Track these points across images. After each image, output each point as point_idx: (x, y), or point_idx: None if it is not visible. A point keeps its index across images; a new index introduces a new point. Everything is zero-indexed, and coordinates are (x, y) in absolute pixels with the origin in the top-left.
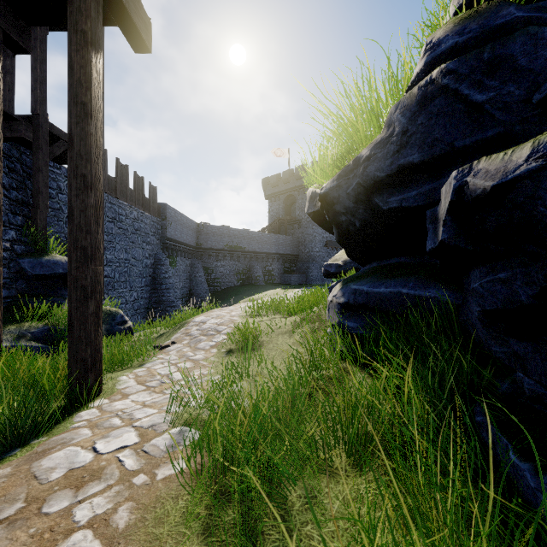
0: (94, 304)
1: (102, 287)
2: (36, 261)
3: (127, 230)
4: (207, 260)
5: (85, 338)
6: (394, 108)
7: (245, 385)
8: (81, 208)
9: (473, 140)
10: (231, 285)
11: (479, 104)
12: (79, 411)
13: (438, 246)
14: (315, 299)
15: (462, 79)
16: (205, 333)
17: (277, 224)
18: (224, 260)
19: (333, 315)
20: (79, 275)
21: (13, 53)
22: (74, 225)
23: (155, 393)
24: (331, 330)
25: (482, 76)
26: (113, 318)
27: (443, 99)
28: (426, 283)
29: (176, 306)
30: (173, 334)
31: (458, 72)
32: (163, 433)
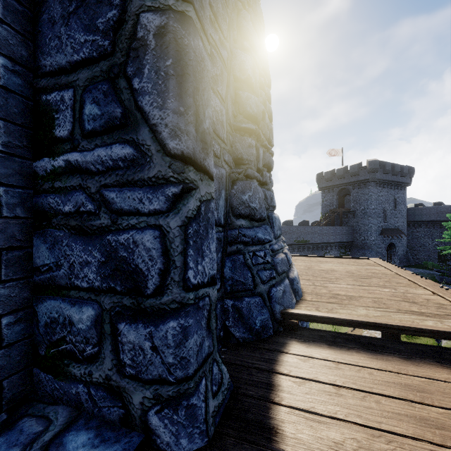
0: None
1: None
2: None
3: None
4: None
5: None
6: None
7: None
8: None
9: None
10: None
11: None
12: None
13: None
14: None
15: None
16: None
17: (333, 216)
18: (293, 252)
19: None
20: None
21: None
22: None
23: None
24: None
25: None
26: None
27: None
28: None
29: None
30: None
31: None
32: None
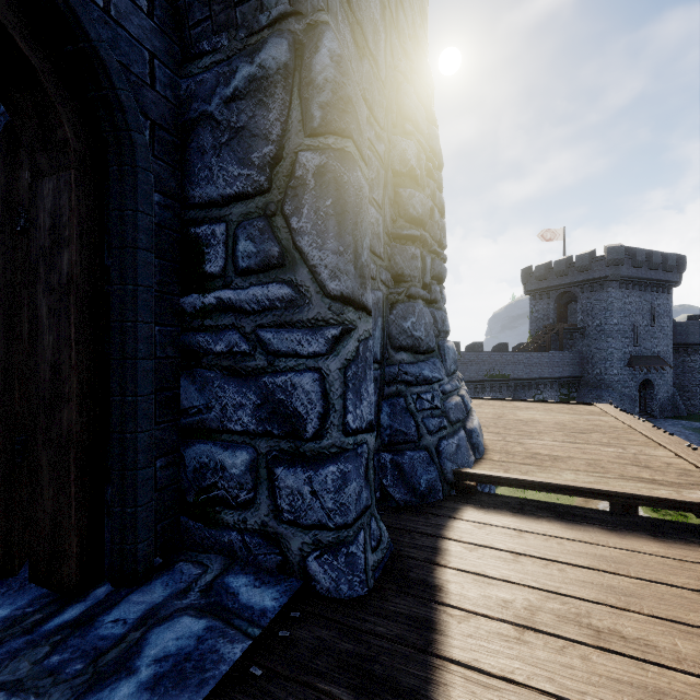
0: None
1: None
2: None
3: None
4: None
5: None
6: None
7: None
8: None
9: None
10: None
11: None
12: None
13: None
14: None
15: None
16: None
17: (549, 336)
18: (483, 392)
19: None
20: None
21: None
22: None
23: None
24: None
25: None
26: None
27: None
28: None
29: None
30: None
31: None
32: None
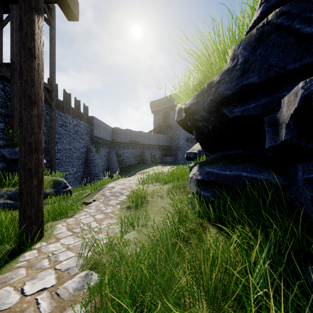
0: (37, 180)
1: (43, 169)
2: (12, 150)
3: (70, 131)
4: (118, 149)
5: (30, 203)
6: (237, 46)
7: (135, 234)
8: (28, 117)
9: (302, 63)
10: (131, 163)
11: (309, 35)
12: (25, 252)
13: (278, 144)
14: (181, 174)
15: (294, 17)
16: (113, 195)
17: (158, 128)
18: (127, 149)
19: (193, 187)
20: (26, 161)
21: (1, 26)
22: (23, 128)
23: (77, 237)
24: (191, 196)
25: (311, 13)
26: (59, 184)
27: (277, 35)
28: (259, 168)
29: (99, 176)
30: (95, 195)
31: (290, 12)
32: (74, 276)
